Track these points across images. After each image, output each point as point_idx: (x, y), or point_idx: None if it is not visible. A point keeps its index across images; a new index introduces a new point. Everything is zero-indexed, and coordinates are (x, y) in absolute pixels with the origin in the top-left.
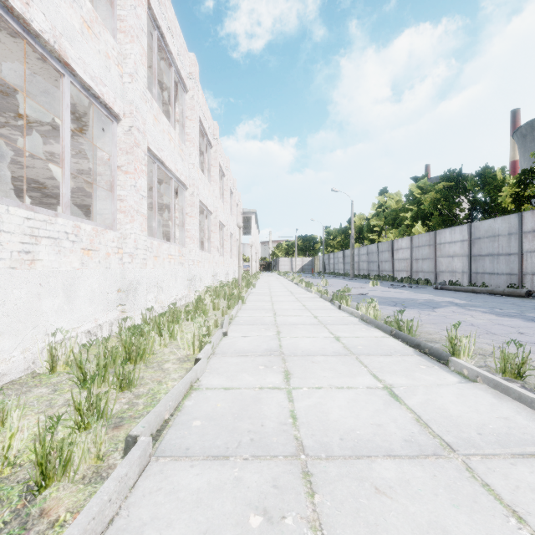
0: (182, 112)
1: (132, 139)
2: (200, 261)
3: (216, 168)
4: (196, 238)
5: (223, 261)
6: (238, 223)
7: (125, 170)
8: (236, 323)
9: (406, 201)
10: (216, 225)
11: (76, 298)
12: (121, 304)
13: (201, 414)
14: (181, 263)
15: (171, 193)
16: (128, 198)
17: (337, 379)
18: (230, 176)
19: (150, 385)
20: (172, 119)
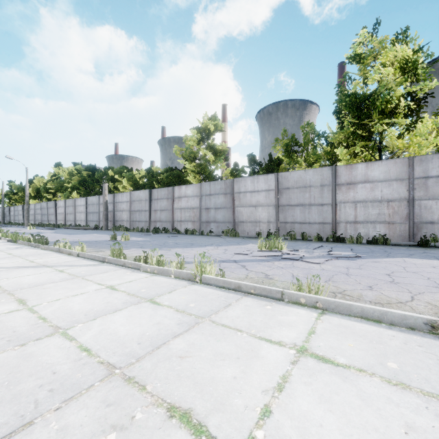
0: None
1: None
2: None
3: None
4: None
5: None
6: None
7: None
8: None
9: (70, 176)
10: None
11: None
12: None
13: None
14: None
15: None
16: None
17: None
18: None
19: None
20: None
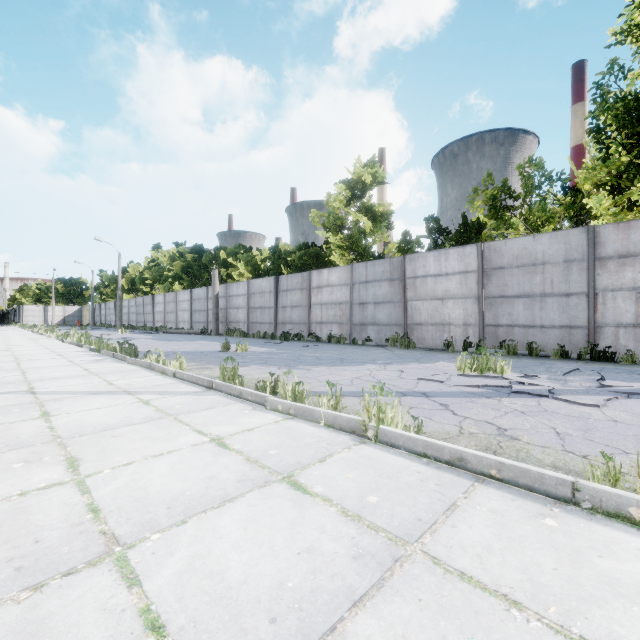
0: None
1: None
2: None
3: None
4: None
5: None
6: None
7: None
8: None
9: (171, 262)
10: None
11: None
12: None
13: None
14: None
15: None
16: None
17: (34, 351)
18: None
19: None
20: None
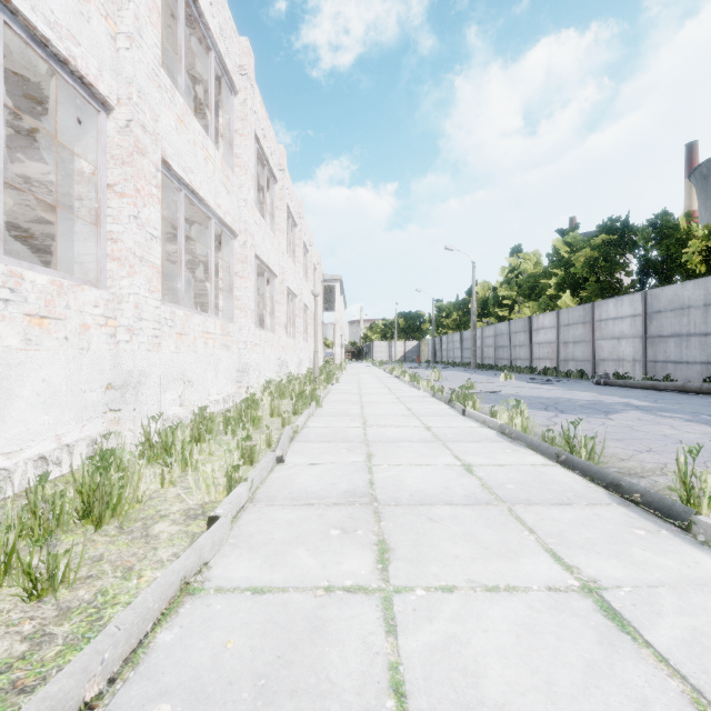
0: (229, 124)
1: (131, 140)
2: (257, 343)
3: (283, 212)
4: (251, 310)
5: (294, 345)
6: (314, 290)
7: (120, 190)
8: (303, 439)
9: (549, 263)
10: (283, 293)
11: (13, 400)
12: (113, 409)
13: (183, 676)
14: (226, 346)
15: (210, 240)
16: (124, 237)
17: (482, 563)
18: (304, 227)
19: (104, 580)
20: (211, 129)
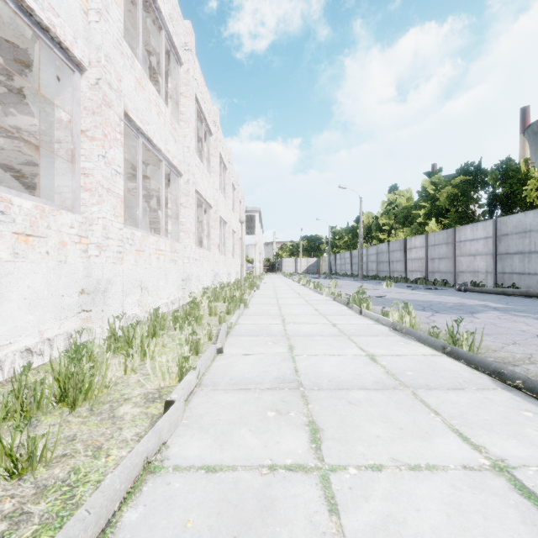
0: (176, 88)
1: (100, 95)
2: (197, 259)
3: (217, 158)
4: (192, 232)
5: (225, 260)
6: (240, 218)
7: (91, 135)
8: (236, 334)
9: (419, 198)
10: (217, 220)
11: (3, 302)
12: (85, 310)
13: None
14: (174, 261)
15: (161, 178)
16: (95, 172)
17: (401, 443)
18: (232, 171)
19: (76, 459)
20: (162, 91)
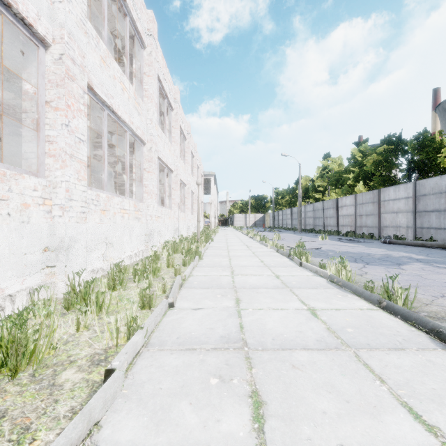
0: (140, 68)
1: (63, 69)
2: (159, 216)
3: (177, 129)
4: (155, 194)
5: (184, 217)
6: (197, 181)
7: (55, 105)
8: (189, 286)
9: (348, 164)
10: (177, 183)
11: None
12: (49, 266)
13: None
14: (138, 218)
15: (126, 146)
16: (58, 139)
17: (349, 421)
18: (191, 141)
19: None
20: (127, 70)
